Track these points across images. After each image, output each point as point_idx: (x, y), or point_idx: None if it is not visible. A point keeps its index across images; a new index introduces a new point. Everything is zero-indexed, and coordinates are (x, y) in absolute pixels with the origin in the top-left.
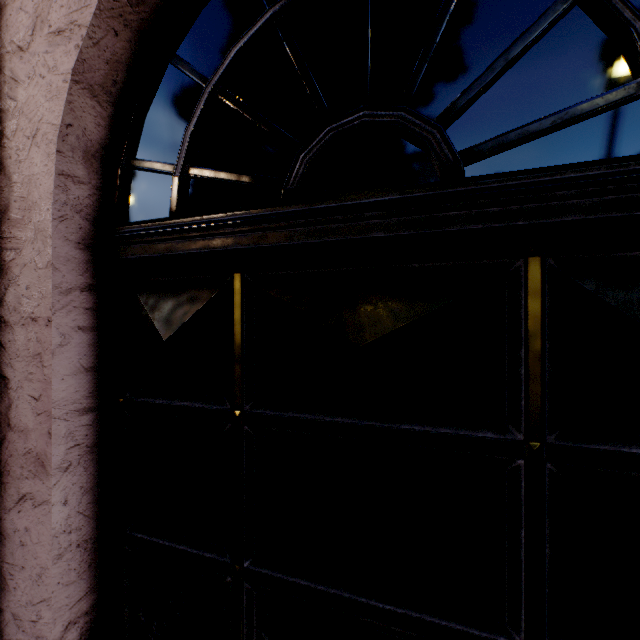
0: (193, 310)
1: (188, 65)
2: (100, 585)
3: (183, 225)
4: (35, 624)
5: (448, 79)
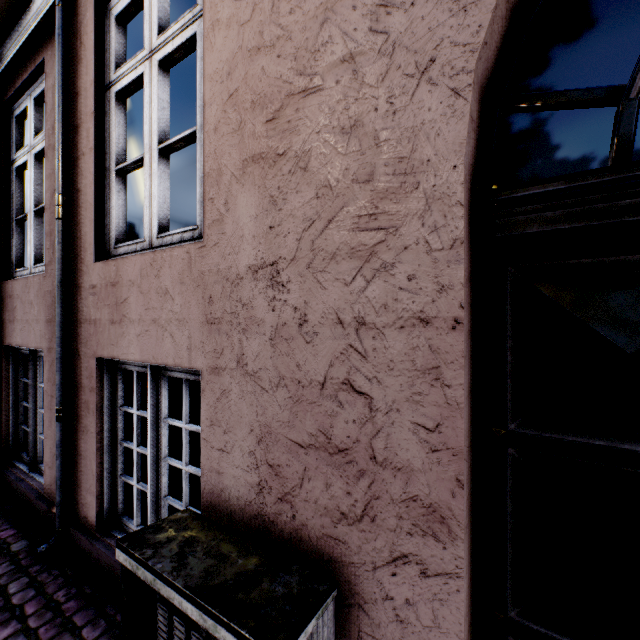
0: None
1: None
2: None
3: None
4: None
5: (618, 23)
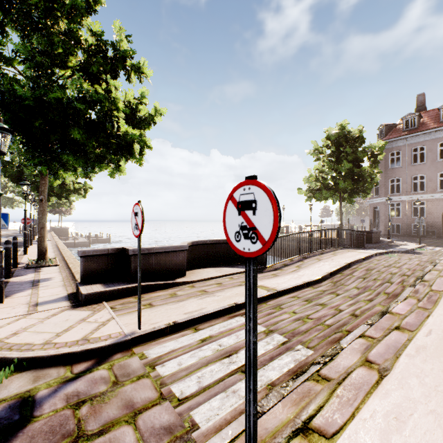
0: None
1: None
2: (441, 234)
3: None
4: (440, 234)
5: None
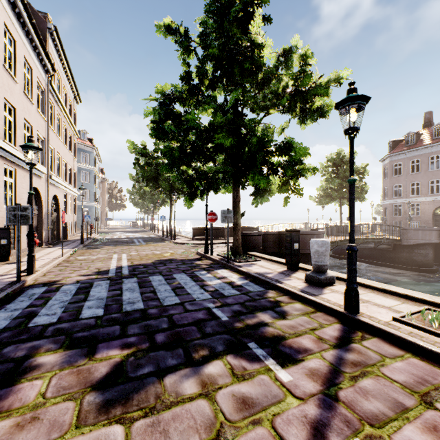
0: (438, 219)
1: (437, 210)
2: None
3: (437, 216)
4: None
5: None
